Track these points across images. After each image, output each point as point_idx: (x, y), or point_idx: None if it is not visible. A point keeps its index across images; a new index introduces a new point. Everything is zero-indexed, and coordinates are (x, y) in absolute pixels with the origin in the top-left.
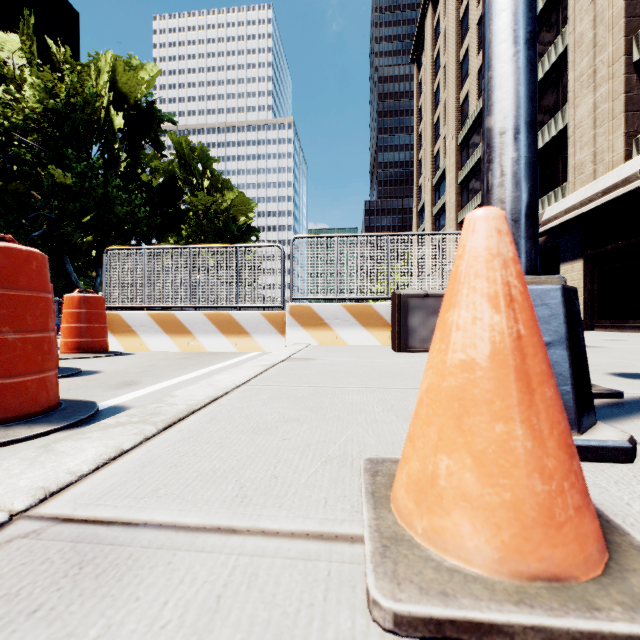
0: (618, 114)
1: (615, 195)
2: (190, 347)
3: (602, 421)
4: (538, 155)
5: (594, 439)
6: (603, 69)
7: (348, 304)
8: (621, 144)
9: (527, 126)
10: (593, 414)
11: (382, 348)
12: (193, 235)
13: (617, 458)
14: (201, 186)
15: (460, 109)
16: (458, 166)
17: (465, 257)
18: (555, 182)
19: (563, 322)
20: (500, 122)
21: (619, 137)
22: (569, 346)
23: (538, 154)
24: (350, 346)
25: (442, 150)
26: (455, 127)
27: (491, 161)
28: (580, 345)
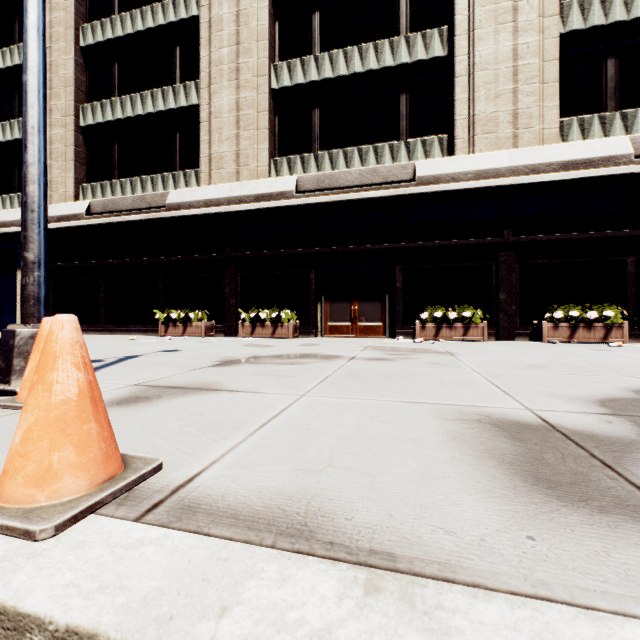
0: (70, 159)
1: (68, 225)
2: None
3: None
4: None
5: None
6: (59, 114)
7: None
8: (72, 185)
9: (46, 263)
10: None
11: None
12: None
13: None
14: None
15: None
16: None
17: (46, 330)
18: (12, 187)
19: None
20: (33, 258)
21: (71, 178)
22: None
23: None
24: None
25: None
26: None
27: (28, 272)
28: None
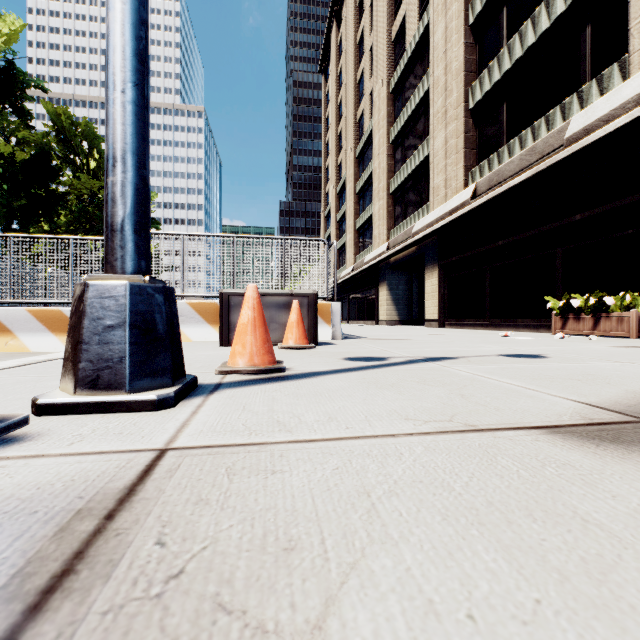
0: (460, 149)
1: (456, 216)
2: (9, 347)
3: (226, 388)
4: (412, 176)
5: (131, 396)
6: (451, 110)
7: (194, 302)
8: (462, 174)
9: (125, 157)
10: (167, 380)
11: (217, 344)
12: (75, 222)
13: (146, 408)
14: (87, 167)
15: (358, 125)
16: (356, 177)
17: None
18: (423, 200)
19: (125, 310)
20: (107, 151)
21: (461, 168)
22: (127, 328)
23: (412, 175)
24: (190, 342)
25: (344, 160)
26: (353, 141)
27: (105, 181)
28: (155, 328)
